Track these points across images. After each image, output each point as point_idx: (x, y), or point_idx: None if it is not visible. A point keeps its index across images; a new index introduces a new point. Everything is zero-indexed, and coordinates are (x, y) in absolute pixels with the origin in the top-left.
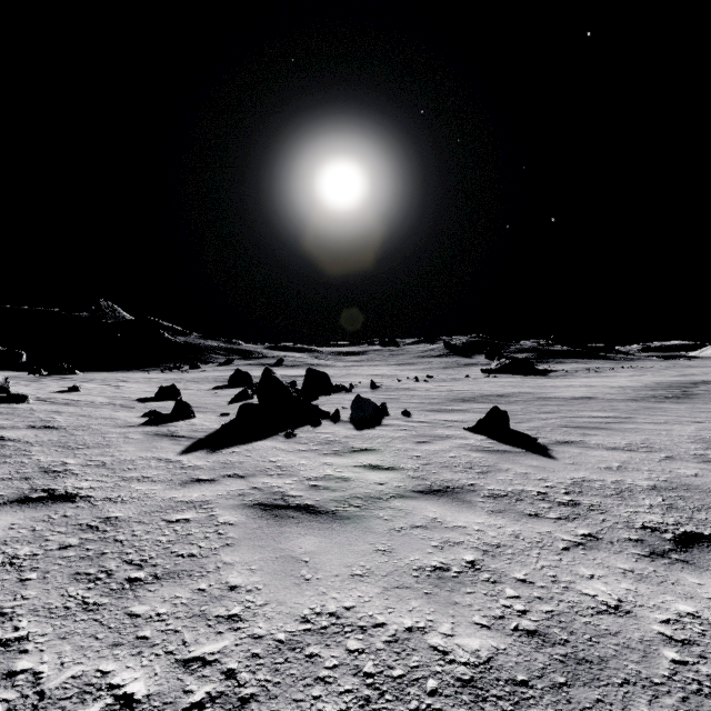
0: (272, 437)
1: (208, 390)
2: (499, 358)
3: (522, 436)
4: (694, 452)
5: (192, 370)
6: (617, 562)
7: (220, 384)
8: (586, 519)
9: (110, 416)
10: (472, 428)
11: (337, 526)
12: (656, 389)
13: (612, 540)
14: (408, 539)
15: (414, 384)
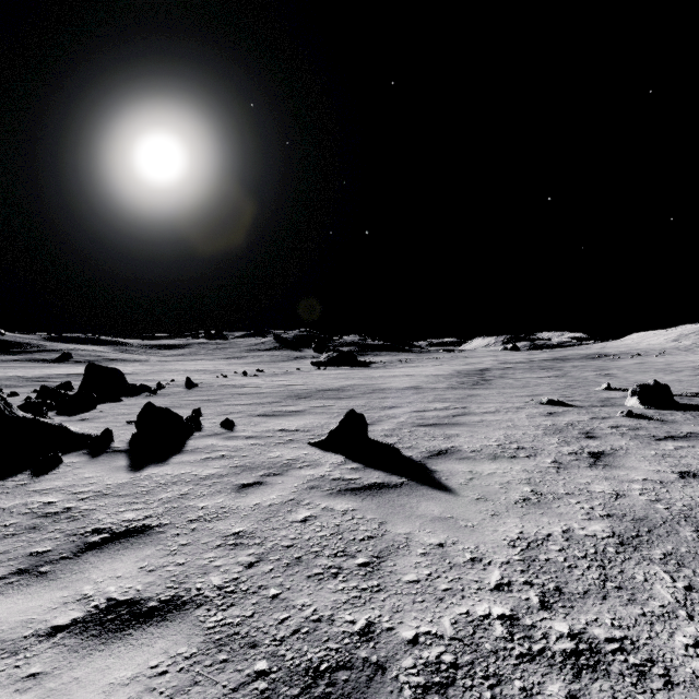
0: None
1: None
2: (328, 351)
3: (386, 447)
4: (566, 450)
5: None
6: None
7: None
8: None
9: None
10: (322, 442)
11: None
12: (460, 376)
13: None
14: None
15: (243, 380)
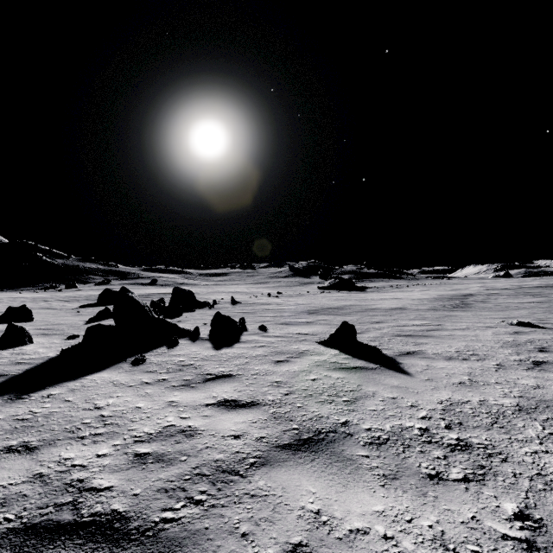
0: (116, 365)
1: (72, 309)
2: (330, 278)
3: (369, 347)
4: (513, 358)
5: (68, 289)
6: None
7: (89, 303)
8: (496, 476)
9: None
10: (325, 341)
11: None
12: (443, 300)
13: None
14: None
15: (268, 300)
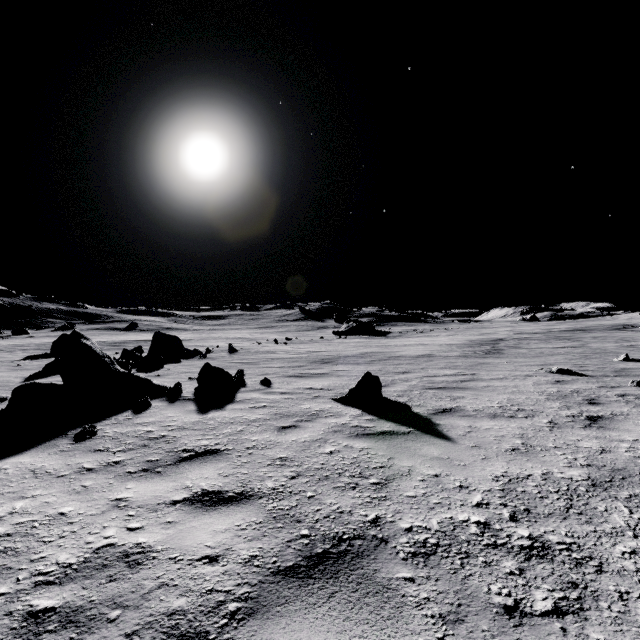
0: (49, 441)
1: (11, 361)
2: (348, 321)
3: (398, 405)
4: (565, 413)
5: (15, 336)
6: None
7: (39, 353)
8: (597, 600)
9: None
10: (343, 398)
11: None
12: (473, 346)
13: None
14: None
15: (274, 347)
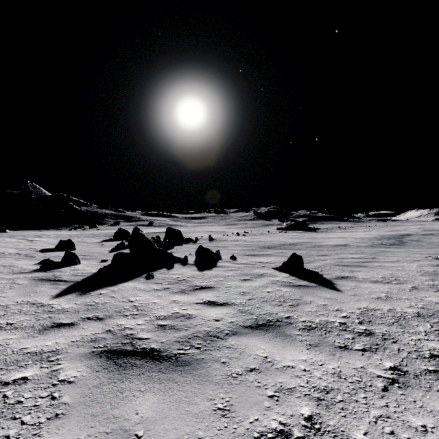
0: (136, 278)
1: (97, 242)
2: (287, 221)
3: (313, 273)
4: (428, 283)
5: (91, 229)
6: (435, 404)
7: (108, 238)
8: (385, 349)
9: (10, 264)
10: (279, 268)
11: (177, 375)
12: (382, 239)
13: (416, 373)
14: (244, 388)
15: (237, 237)
